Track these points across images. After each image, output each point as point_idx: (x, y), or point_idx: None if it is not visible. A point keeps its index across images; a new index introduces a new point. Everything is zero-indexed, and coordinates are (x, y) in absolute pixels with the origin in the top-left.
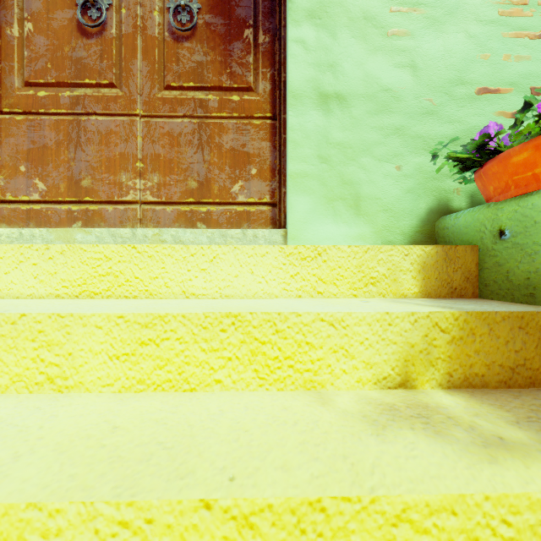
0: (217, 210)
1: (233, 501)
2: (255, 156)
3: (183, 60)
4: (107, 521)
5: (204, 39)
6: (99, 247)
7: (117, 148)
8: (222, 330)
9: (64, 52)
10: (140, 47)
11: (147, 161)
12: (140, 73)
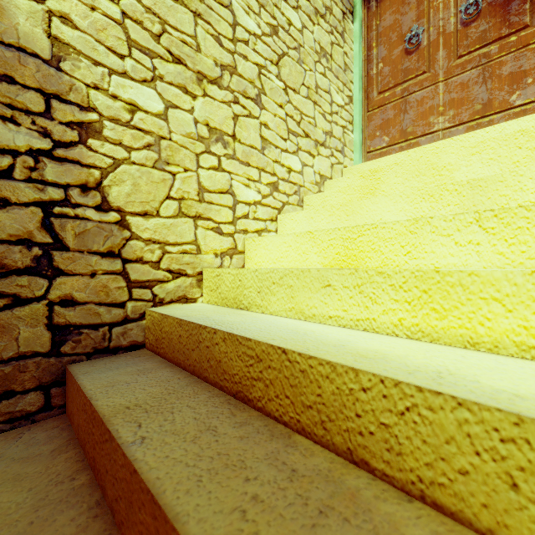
0: (497, 117)
1: (529, 145)
2: (531, 70)
3: (470, 36)
4: (485, 159)
5: (487, 14)
6: (432, 144)
7: (427, 105)
8: (515, 139)
9: (398, 69)
10: (441, 43)
11: (445, 105)
12: (441, 57)
